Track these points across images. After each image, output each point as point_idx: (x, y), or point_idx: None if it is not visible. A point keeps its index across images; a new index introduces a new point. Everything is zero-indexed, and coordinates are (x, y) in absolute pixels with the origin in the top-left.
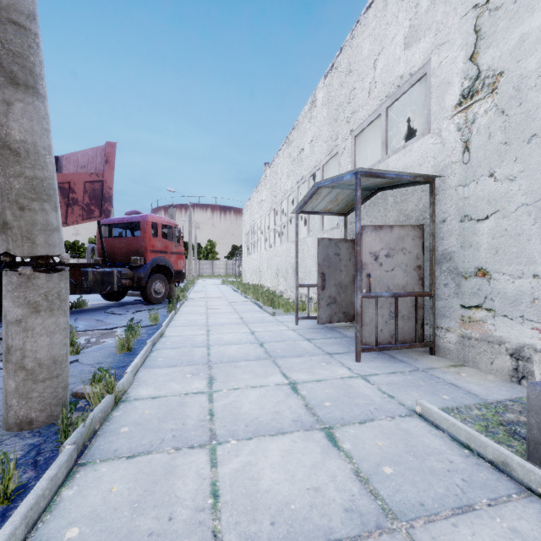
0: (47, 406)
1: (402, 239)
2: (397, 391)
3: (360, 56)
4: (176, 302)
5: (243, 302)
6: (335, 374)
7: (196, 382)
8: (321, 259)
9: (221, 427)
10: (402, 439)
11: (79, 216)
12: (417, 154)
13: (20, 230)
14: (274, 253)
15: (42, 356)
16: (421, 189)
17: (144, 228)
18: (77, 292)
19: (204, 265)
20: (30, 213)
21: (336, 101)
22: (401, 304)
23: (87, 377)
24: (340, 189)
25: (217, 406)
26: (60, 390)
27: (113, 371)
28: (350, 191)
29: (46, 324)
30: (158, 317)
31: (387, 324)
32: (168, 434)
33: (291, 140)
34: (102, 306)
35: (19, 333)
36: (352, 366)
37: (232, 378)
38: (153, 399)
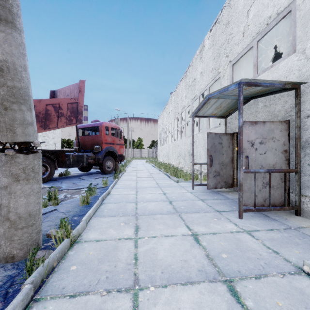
0: (25, 246)
1: (272, 131)
2: (279, 247)
3: (236, 10)
4: (119, 173)
5: (158, 173)
6: (225, 228)
7: (127, 229)
8: (209, 147)
9: (142, 272)
10: (300, 301)
11: (64, 123)
12: (283, 69)
13: (5, 124)
14: (177, 144)
15: (21, 211)
16: (287, 95)
17: (101, 130)
18: (63, 166)
19: (136, 151)
20: (11, 112)
21: (218, 44)
22: (272, 178)
23: (59, 221)
24: (223, 99)
25: (140, 251)
26: (34, 234)
27: (75, 218)
28: (230, 100)
29: (23, 189)
30: (107, 182)
31: (261, 191)
32: (103, 276)
33: (187, 74)
34: (78, 174)
35: (5, 195)
36: (237, 222)
37: (151, 227)
38: (97, 242)
